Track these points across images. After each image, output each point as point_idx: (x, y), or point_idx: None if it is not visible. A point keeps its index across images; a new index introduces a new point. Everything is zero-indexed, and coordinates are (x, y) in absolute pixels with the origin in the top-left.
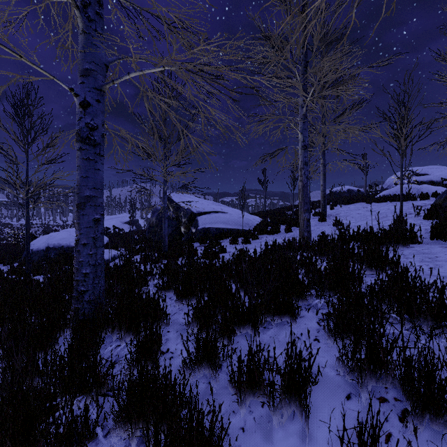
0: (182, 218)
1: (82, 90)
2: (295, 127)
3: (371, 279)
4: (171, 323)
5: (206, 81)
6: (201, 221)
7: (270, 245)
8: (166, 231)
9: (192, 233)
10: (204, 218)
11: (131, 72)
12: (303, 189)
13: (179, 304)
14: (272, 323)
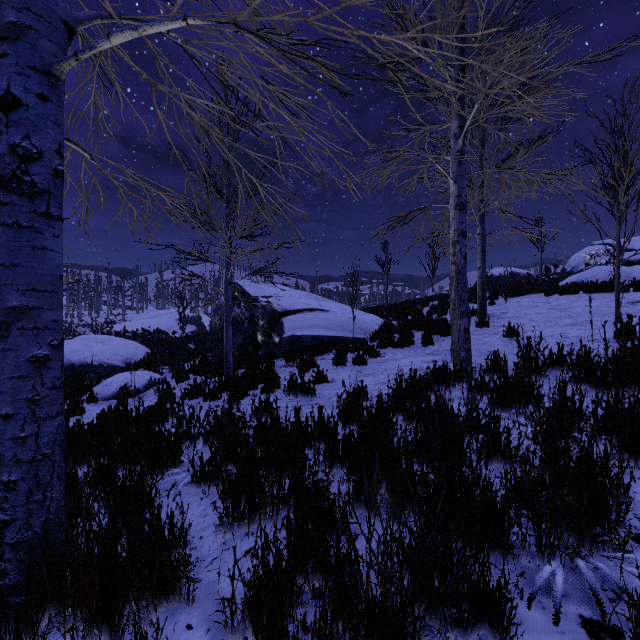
0: (259, 320)
1: (2, 72)
2: (444, 171)
3: (639, 483)
4: (200, 593)
5: (279, 50)
6: (288, 324)
7: (406, 380)
8: (230, 344)
9: (274, 344)
10: (293, 319)
11: (114, 33)
12: (458, 278)
13: (226, 533)
14: (441, 639)
